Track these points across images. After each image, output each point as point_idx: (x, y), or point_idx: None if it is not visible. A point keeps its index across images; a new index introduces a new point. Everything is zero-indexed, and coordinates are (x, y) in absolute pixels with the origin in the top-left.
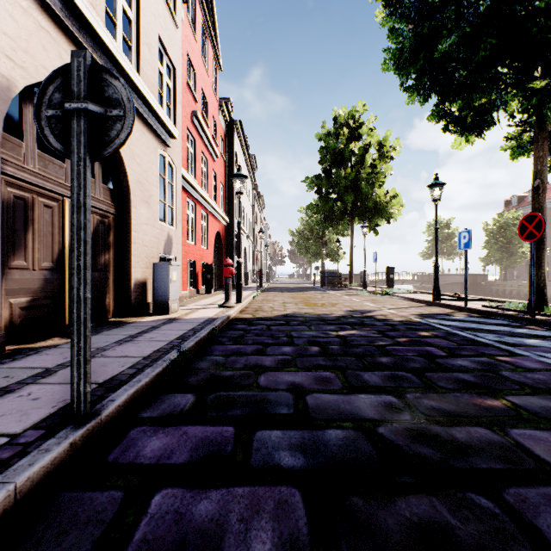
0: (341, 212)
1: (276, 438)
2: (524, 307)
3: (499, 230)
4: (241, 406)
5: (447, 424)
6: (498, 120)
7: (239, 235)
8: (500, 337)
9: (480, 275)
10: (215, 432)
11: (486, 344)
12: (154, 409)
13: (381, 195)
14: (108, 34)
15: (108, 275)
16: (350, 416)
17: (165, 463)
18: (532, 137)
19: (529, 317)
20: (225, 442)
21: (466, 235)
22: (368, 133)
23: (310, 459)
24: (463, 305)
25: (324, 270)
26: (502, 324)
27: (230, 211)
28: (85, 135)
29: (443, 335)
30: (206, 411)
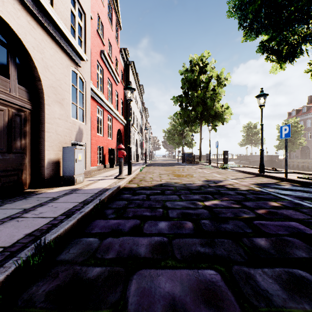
0: (194, 117)
1: None
2: None
3: None
4: None
5: None
6: (306, 50)
7: (130, 129)
8: None
9: (275, 156)
10: None
11: None
12: None
13: (219, 107)
14: None
15: (25, 156)
16: None
17: None
18: None
19: None
20: None
21: (286, 128)
22: (210, 70)
23: None
24: (282, 176)
25: (184, 153)
26: None
27: (127, 116)
28: None
29: (291, 205)
30: None
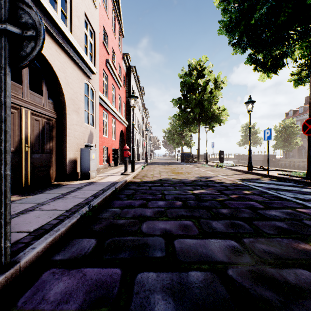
0: (192, 119)
1: (152, 280)
2: (304, 175)
3: (283, 129)
4: (128, 250)
5: (278, 267)
6: (287, 63)
7: (133, 132)
8: (294, 194)
9: (272, 155)
10: (107, 274)
11: (287, 200)
12: (66, 252)
13: (216, 109)
14: (49, 6)
15: (52, 155)
16: (206, 258)
17: (63, 308)
18: (307, 73)
19: (309, 181)
20: (113, 284)
21: (268, 131)
22: (208, 73)
23: (178, 303)
24: (266, 173)
25: (183, 152)
26: (292, 185)
27: (129, 118)
28: (5, 50)
29: (258, 193)
30: (102, 254)
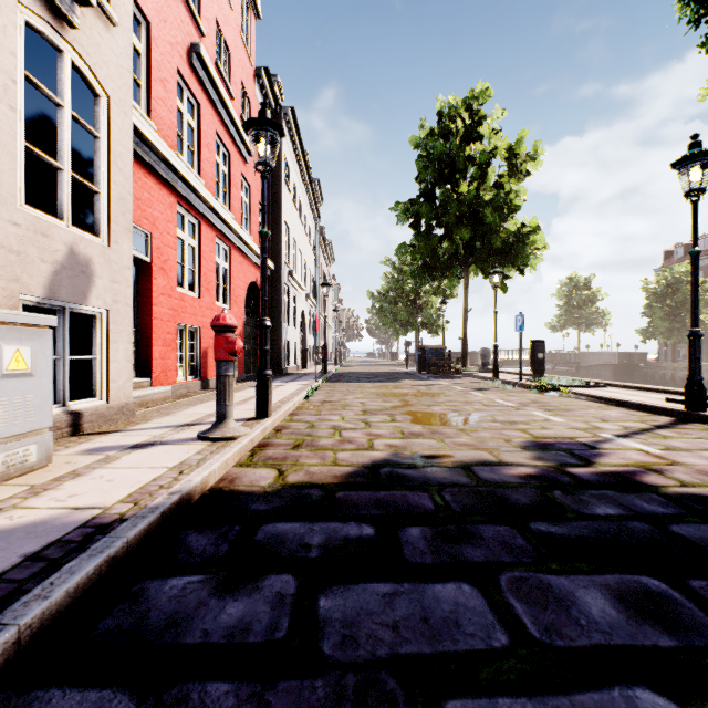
0: (449, 257)
1: None
2: None
3: (666, 290)
4: None
5: None
6: None
7: (264, 263)
8: None
9: (638, 354)
10: None
11: None
12: None
13: (515, 229)
14: None
15: None
16: None
17: None
18: None
19: None
20: None
21: None
22: (490, 136)
23: None
24: None
25: (422, 346)
26: None
27: (276, 251)
28: None
29: None
30: None
